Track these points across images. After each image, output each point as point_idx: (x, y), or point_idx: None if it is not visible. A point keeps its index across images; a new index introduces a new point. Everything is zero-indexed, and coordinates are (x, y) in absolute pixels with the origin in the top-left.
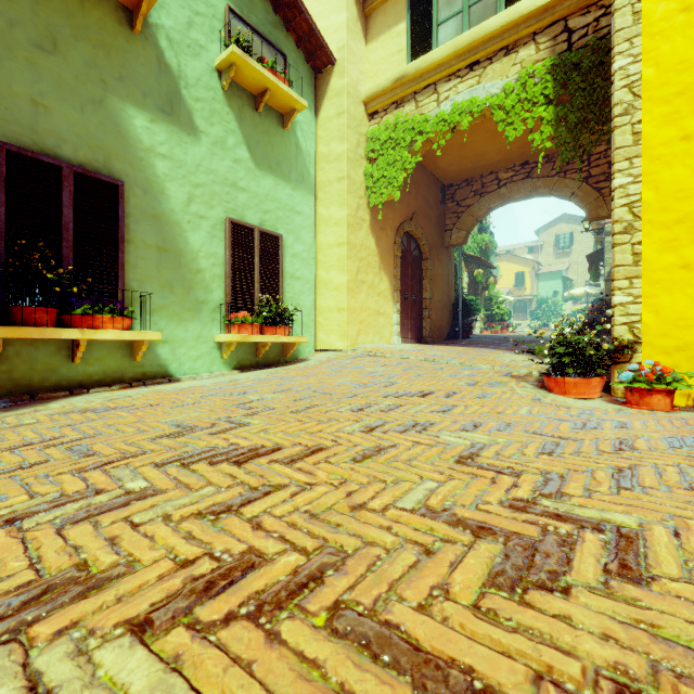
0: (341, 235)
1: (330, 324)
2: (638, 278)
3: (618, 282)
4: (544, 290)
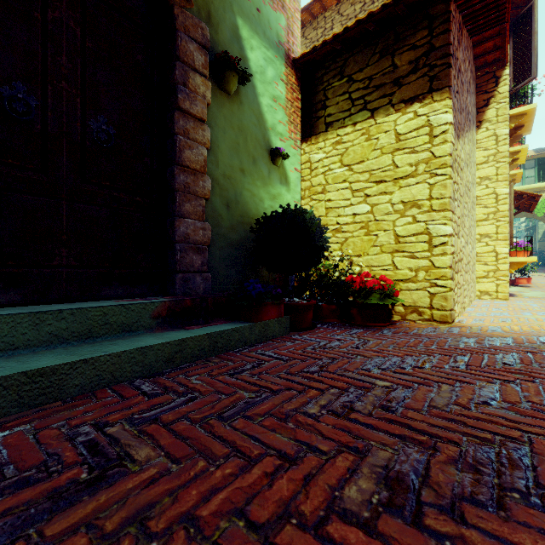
0: None
1: None
2: None
3: None
4: None
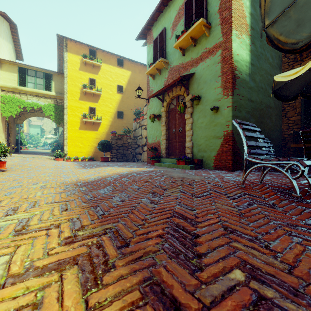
0: None
1: None
2: (67, 145)
3: (65, 146)
4: (33, 131)
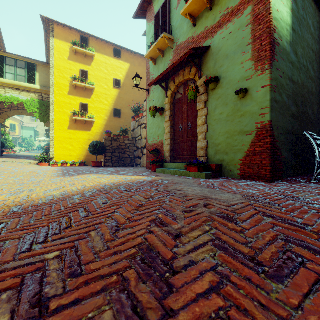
0: None
1: None
2: (54, 148)
3: (51, 148)
4: (26, 134)
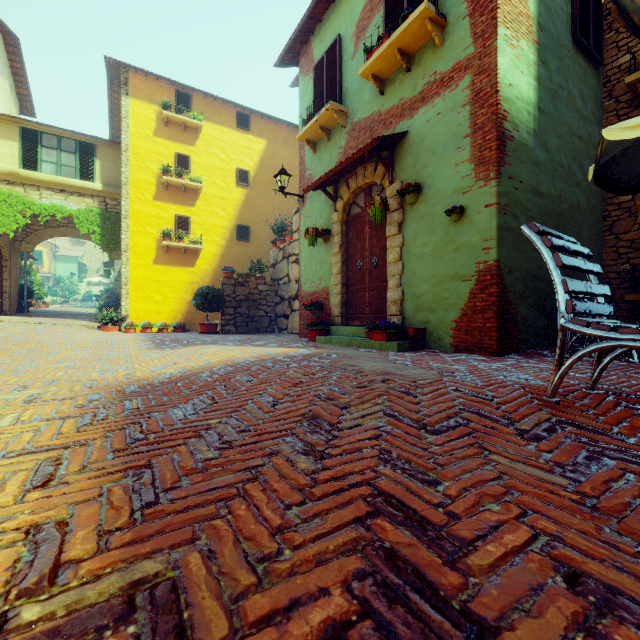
0: None
1: None
2: (128, 298)
3: (123, 299)
4: (62, 270)
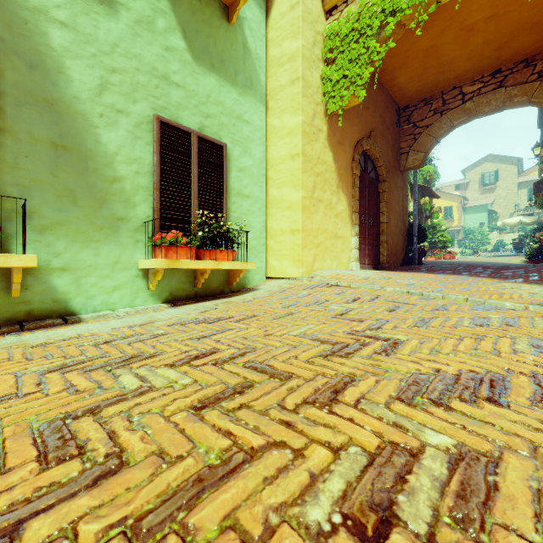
0: (294, 146)
1: (282, 248)
2: None
3: None
4: (471, 221)
